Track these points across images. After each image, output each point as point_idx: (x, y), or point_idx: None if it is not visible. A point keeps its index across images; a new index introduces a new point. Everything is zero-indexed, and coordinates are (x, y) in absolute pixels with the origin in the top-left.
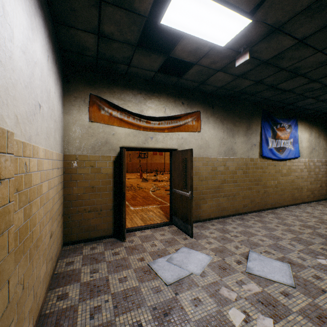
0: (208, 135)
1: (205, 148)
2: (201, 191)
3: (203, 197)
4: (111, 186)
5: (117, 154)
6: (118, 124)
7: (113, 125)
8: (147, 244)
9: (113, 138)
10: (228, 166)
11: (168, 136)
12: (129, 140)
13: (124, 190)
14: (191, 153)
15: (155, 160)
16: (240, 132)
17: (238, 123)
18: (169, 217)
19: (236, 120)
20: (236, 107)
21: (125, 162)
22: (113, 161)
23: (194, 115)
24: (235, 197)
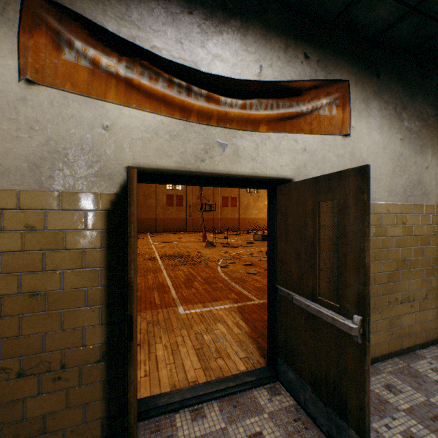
0: (366, 146)
1: None
2: None
3: None
4: (96, 288)
5: (117, 190)
6: (122, 97)
7: (105, 99)
8: None
9: (103, 140)
10: (412, 226)
11: (269, 142)
12: (154, 148)
13: (131, 309)
14: (365, 181)
15: (225, 214)
16: (437, 141)
17: (433, 120)
18: (263, 348)
19: (428, 113)
20: (429, 81)
21: (136, 214)
22: (105, 212)
23: (335, 90)
24: (426, 301)
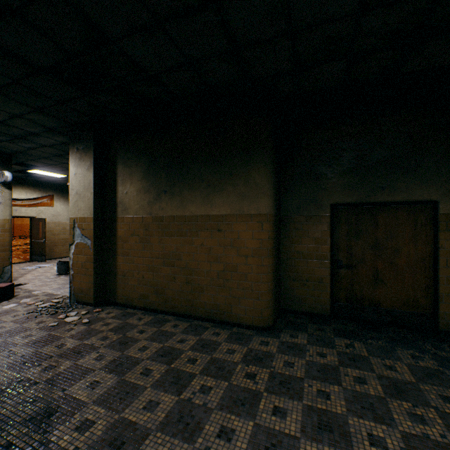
0: (60, 209)
1: (58, 216)
2: (55, 241)
3: (56, 245)
4: None
5: None
6: None
7: None
8: (16, 267)
9: None
10: None
11: (30, 209)
12: None
13: None
14: (45, 220)
15: None
16: None
17: None
18: (29, 260)
19: None
20: None
21: None
22: None
23: (50, 197)
24: None
